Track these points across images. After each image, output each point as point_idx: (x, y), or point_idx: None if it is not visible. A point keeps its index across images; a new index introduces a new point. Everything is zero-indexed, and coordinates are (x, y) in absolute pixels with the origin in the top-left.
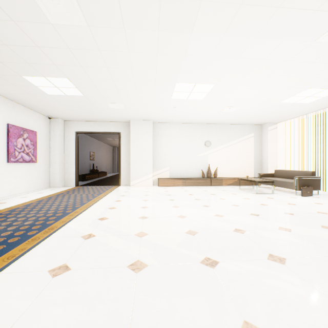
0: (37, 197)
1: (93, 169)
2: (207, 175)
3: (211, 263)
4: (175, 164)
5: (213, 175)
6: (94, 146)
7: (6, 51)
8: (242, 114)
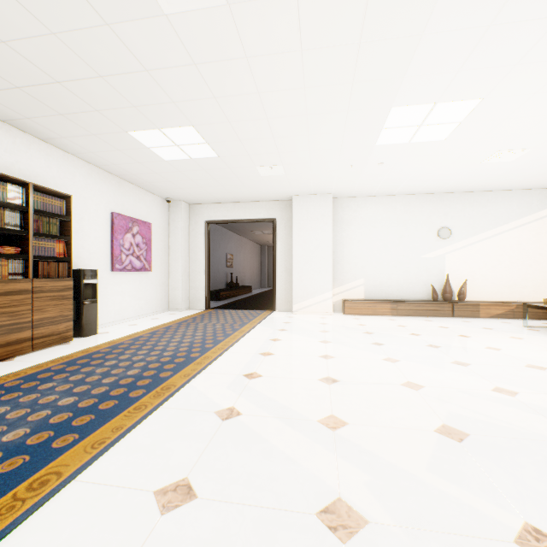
0: (150, 325)
1: (230, 282)
2: (443, 295)
3: None
4: (375, 273)
5: (457, 295)
6: (232, 245)
7: (103, 89)
8: (533, 165)
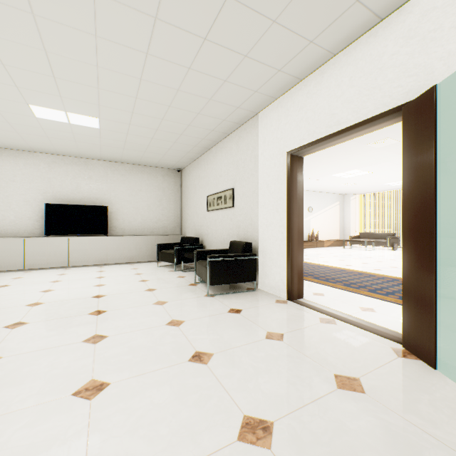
0: None
1: None
2: (312, 238)
3: None
4: None
5: (315, 238)
6: None
7: None
8: (348, 187)
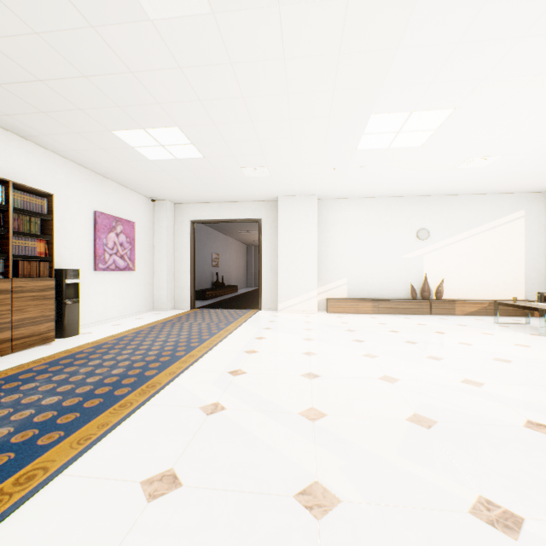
0: (135, 325)
1: (216, 281)
2: (421, 293)
3: (503, 520)
4: (358, 273)
5: (434, 293)
6: (218, 245)
7: (87, 88)
8: (503, 171)
